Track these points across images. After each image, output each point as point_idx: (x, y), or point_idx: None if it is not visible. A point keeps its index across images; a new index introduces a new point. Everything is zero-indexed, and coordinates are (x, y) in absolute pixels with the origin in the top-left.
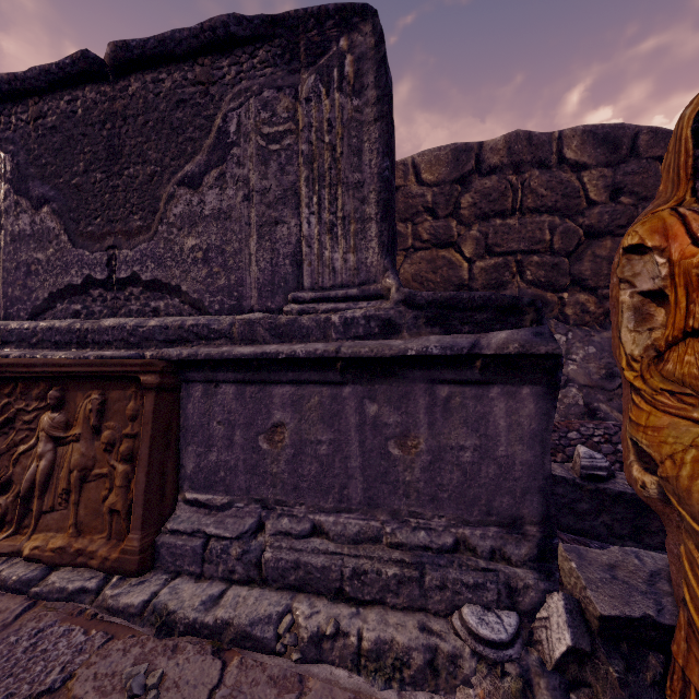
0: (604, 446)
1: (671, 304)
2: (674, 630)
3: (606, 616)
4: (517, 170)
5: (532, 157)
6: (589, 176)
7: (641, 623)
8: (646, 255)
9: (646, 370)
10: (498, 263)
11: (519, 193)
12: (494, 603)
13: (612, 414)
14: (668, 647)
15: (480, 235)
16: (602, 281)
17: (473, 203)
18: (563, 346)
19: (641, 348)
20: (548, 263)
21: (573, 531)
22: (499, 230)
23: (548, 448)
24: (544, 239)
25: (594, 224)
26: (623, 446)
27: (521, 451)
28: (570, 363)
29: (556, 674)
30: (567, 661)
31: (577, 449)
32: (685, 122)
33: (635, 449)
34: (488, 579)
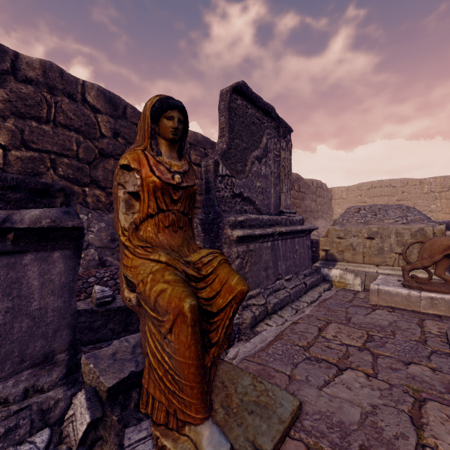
0: (110, 282)
1: (142, 200)
2: (143, 371)
3: (111, 386)
4: (51, 91)
5: (63, 88)
6: (101, 118)
7: (129, 377)
8: (131, 171)
9: (131, 236)
10: (34, 157)
11: (53, 109)
12: (27, 434)
13: (114, 262)
14: (141, 381)
15: (16, 129)
16: (109, 184)
17: (8, 100)
18: (85, 222)
19: (129, 223)
20: (76, 166)
21: (92, 342)
22: (35, 131)
23: (75, 293)
24: (72, 149)
25: (105, 148)
26: (120, 280)
27: (53, 301)
28: (90, 233)
29: (80, 449)
30: (87, 433)
31: (94, 288)
32: (148, 108)
33: (126, 280)
34: (21, 417)
